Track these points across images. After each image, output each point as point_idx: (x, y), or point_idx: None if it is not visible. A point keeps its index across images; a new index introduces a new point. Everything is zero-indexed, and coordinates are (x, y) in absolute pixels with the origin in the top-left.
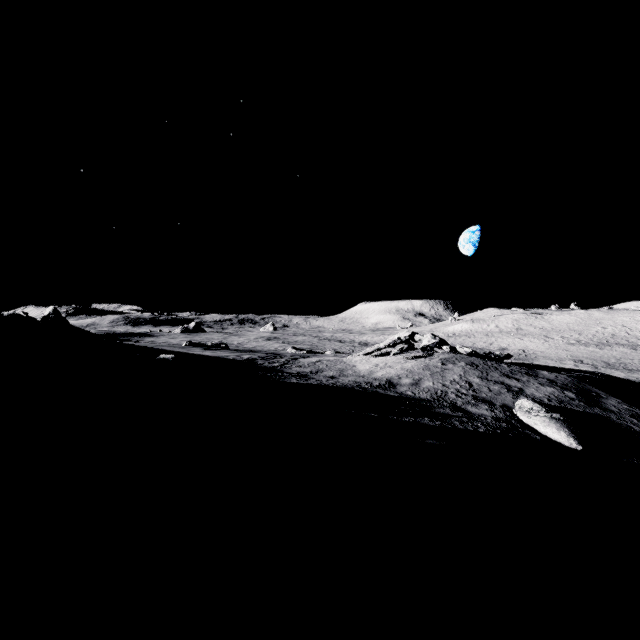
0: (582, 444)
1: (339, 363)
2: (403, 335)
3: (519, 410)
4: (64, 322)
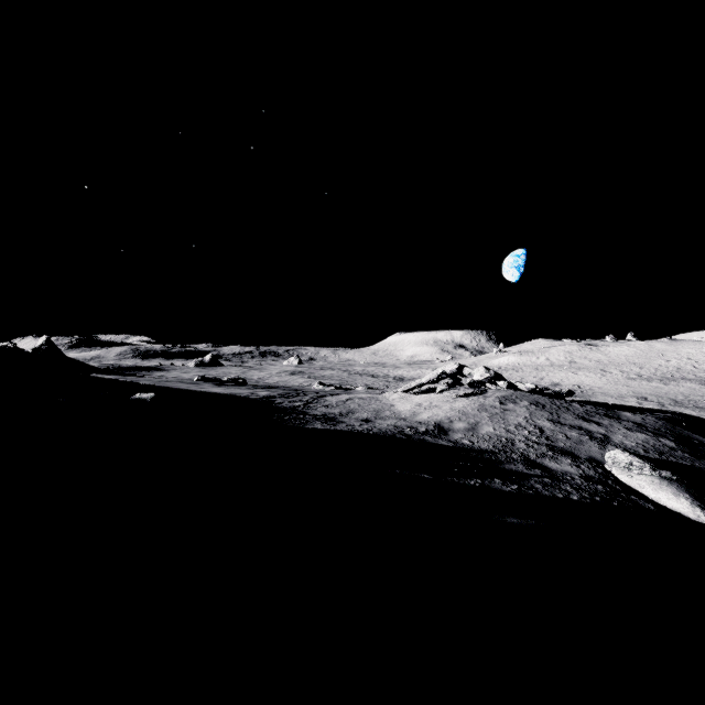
0: None
1: (374, 402)
2: (449, 368)
3: (614, 466)
4: (59, 354)
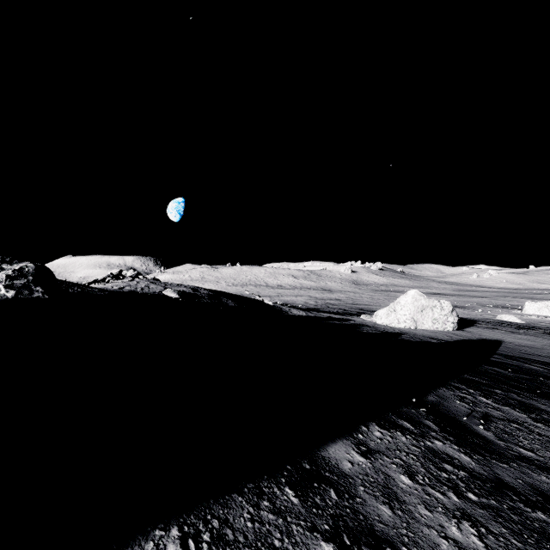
0: (180, 296)
1: None
2: (115, 271)
3: (164, 291)
4: None
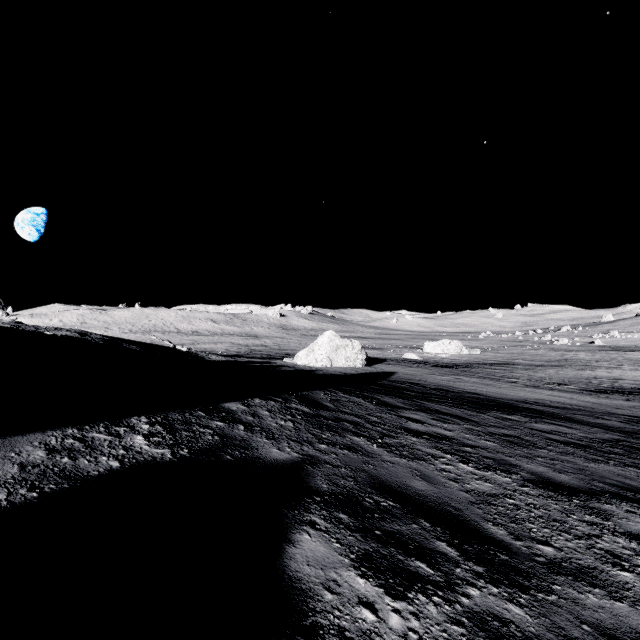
0: None
1: None
2: None
3: None
4: None
